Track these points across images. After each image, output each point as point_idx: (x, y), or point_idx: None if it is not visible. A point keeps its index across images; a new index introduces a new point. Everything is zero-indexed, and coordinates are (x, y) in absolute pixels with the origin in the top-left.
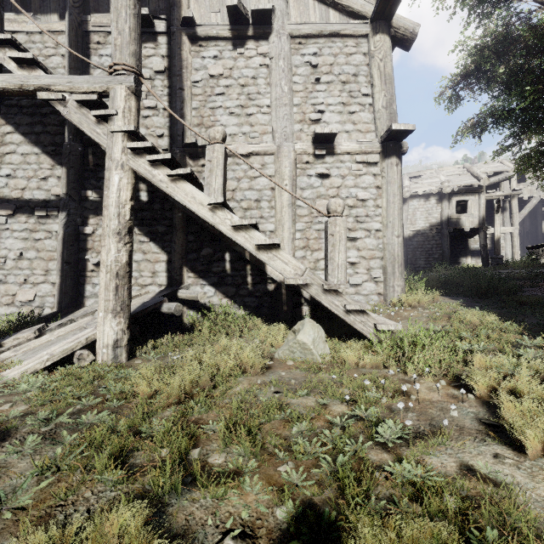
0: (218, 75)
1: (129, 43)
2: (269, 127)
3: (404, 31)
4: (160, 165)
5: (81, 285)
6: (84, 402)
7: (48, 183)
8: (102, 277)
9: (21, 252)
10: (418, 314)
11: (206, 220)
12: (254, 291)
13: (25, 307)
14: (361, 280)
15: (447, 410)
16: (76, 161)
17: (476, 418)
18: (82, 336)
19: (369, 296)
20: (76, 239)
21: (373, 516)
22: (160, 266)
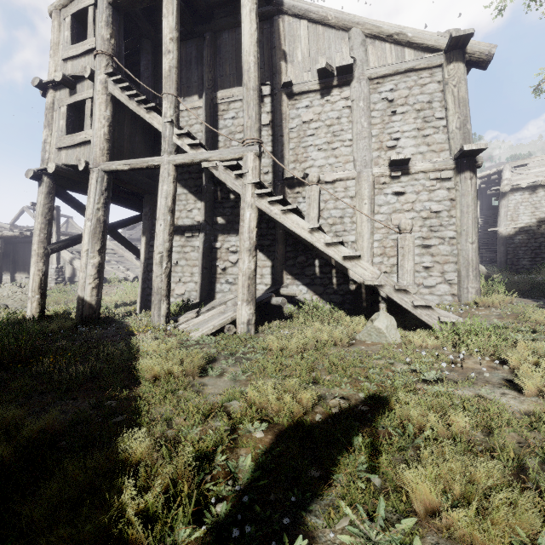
0: (309, 120)
1: (255, 123)
2: (351, 157)
3: (479, 55)
4: (275, 203)
5: (213, 283)
6: (244, 350)
7: (193, 213)
8: (240, 279)
9: (177, 261)
10: (489, 312)
11: (306, 240)
12: (338, 290)
13: (179, 298)
14: (435, 282)
15: (483, 373)
16: (210, 197)
17: (502, 378)
18: (227, 316)
19: (443, 296)
20: (210, 251)
21: (408, 395)
22: (266, 270)
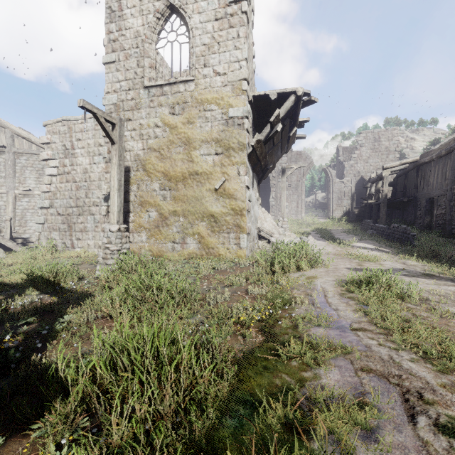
0: None
1: None
2: (5, 184)
3: None
4: None
5: None
6: None
7: None
8: None
9: None
10: None
11: None
12: None
13: None
14: None
15: None
16: None
17: None
18: None
19: None
20: None
21: None
22: None
